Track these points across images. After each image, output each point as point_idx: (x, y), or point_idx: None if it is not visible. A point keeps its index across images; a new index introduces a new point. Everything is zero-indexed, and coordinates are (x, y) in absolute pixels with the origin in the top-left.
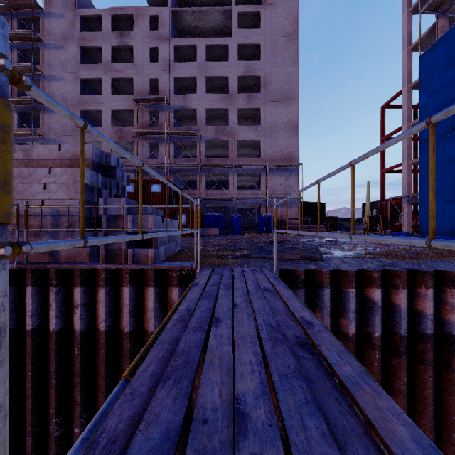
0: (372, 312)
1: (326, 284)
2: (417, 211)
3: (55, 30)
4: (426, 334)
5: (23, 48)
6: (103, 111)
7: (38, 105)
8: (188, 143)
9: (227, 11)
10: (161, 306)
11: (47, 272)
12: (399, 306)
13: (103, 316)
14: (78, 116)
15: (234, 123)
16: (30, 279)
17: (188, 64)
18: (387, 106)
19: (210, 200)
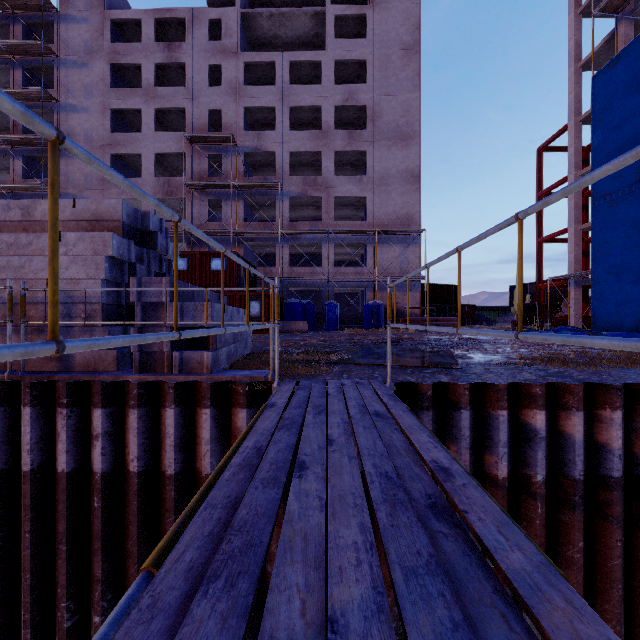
0: (533, 445)
1: (465, 404)
2: (588, 297)
3: (76, 40)
4: (611, 477)
5: (30, 66)
6: (143, 155)
7: None
8: (263, 200)
9: (320, 14)
10: (221, 435)
11: (53, 386)
12: (572, 437)
13: (135, 450)
14: (108, 162)
15: (330, 172)
16: (29, 397)
17: (264, 88)
18: (546, 148)
19: (294, 282)
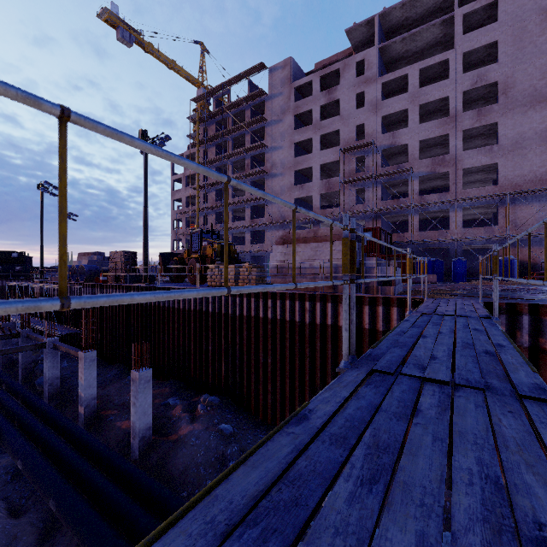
0: None
1: (525, 313)
2: None
3: (276, 107)
4: None
5: (254, 130)
6: (313, 167)
7: (264, 174)
8: (396, 182)
9: (447, 19)
10: (401, 318)
11: (337, 297)
12: None
13: (367, 321)
14: (293, 176)
15: (457, 149)
16: (330, 299)
17: (397, 98)
18: None
19: (424, 243)
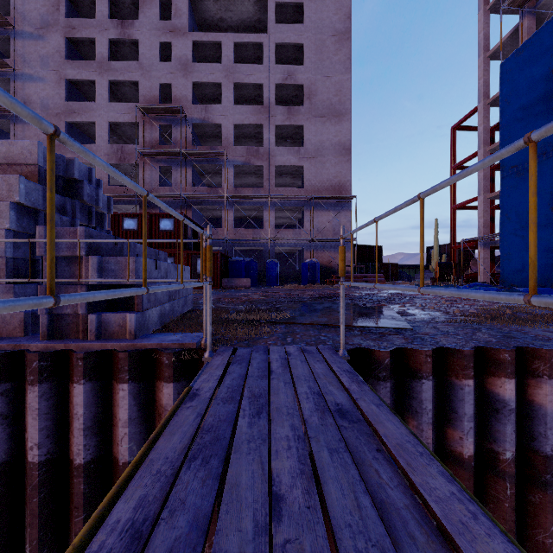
0: (500, 418)
1: (426, 373)
2: (494, 257)
3: (32, 13)
4: None
5: None
6: (97, 123)
7: (8, 113)
8: (210, 168)
9: (262, 1)
10: (144, 414)
11: None
12: (544, 407)
13: (35, 436)
14: (63, 129)
15: (271, 143)
16: None
17: (211, 66)
18: (459, 127)
19: (239, 242)
